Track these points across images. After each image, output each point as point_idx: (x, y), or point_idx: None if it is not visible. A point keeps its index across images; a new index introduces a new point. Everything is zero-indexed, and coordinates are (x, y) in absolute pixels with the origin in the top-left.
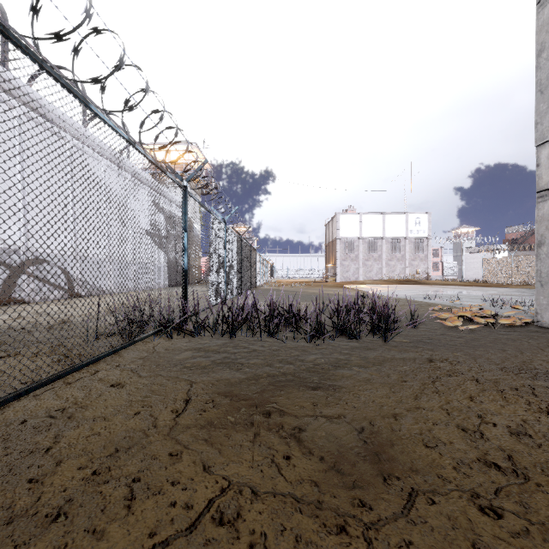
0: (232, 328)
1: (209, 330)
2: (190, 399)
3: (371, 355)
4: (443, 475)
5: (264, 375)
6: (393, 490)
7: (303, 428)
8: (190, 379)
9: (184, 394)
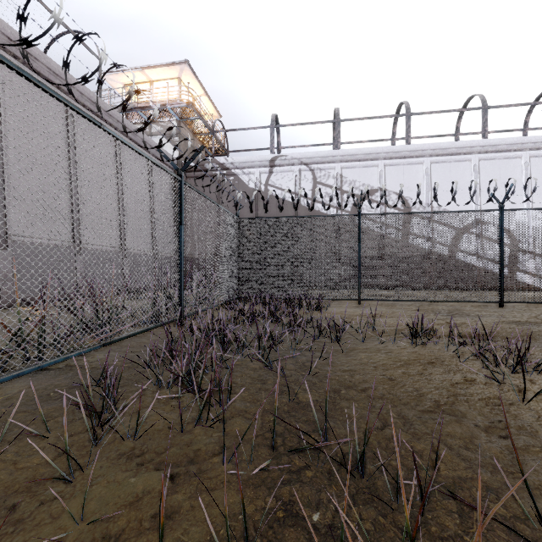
0: None
1: None
2: None
3: None
4: None
5: None
6: None
7: None
8: None
9: None
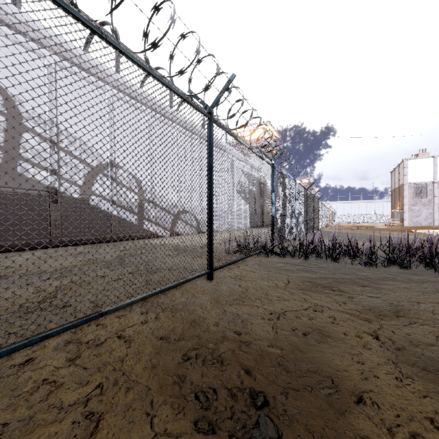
0: (306, 253)
1: (289, 254)
2: (290, 280)
3: (416, 277)
4: (436, 322)
5: (330, 277)
6: (401, 319)
7: (354, 297)
8: (286, 274)
9: (286, 278)
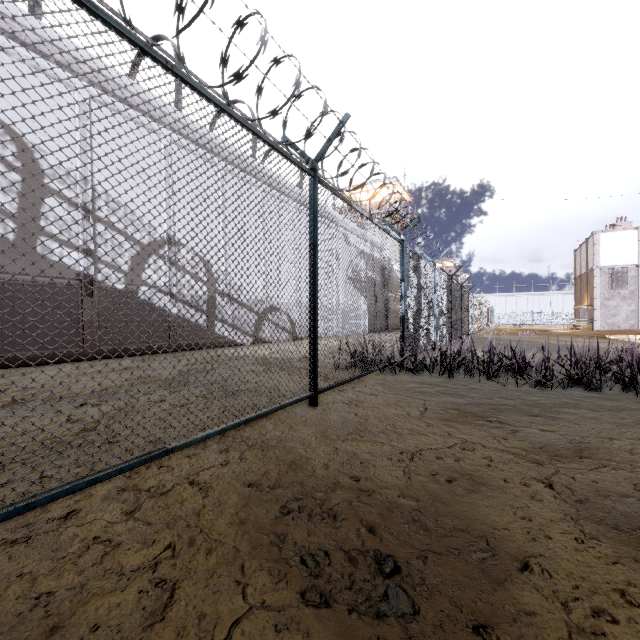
0: (451, 369)
1: (426, 371)
2: (427, 407)
3: (610, 404)
4: (635, 465)
5: (485, 402)
6: (585, 461)
7: (519, 430)
8: (422, 398)
9: (422, 404)
